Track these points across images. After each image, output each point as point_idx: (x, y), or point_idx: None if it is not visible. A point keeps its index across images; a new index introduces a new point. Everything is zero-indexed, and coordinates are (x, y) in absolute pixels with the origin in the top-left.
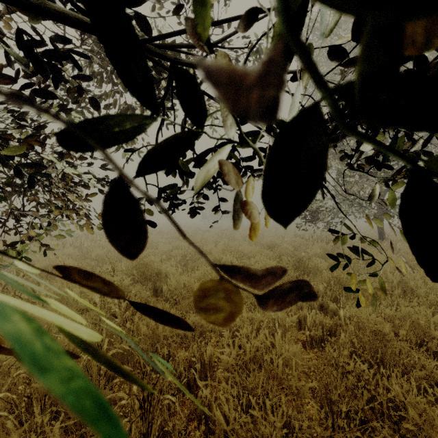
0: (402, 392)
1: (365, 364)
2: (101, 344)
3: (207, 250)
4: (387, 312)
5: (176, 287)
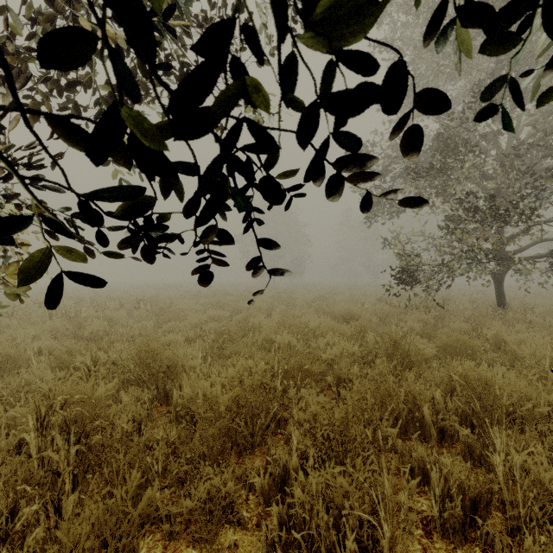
0: None
1: None
2: None
3: (255, 323)
4: None
5: (192, 398)
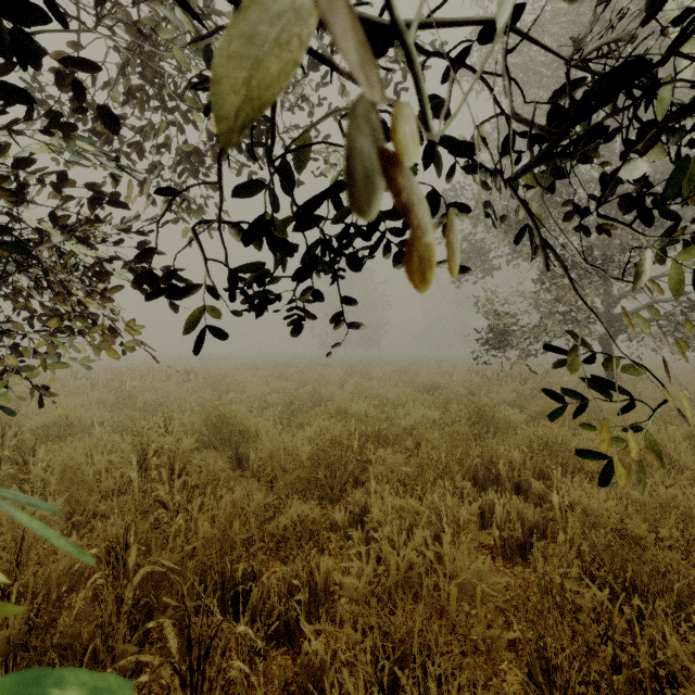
0: (688, 651)
1: (604, 591)
2: (125, 556)
3: (327, 394)
4: (635, 497)
5: (271, 454)
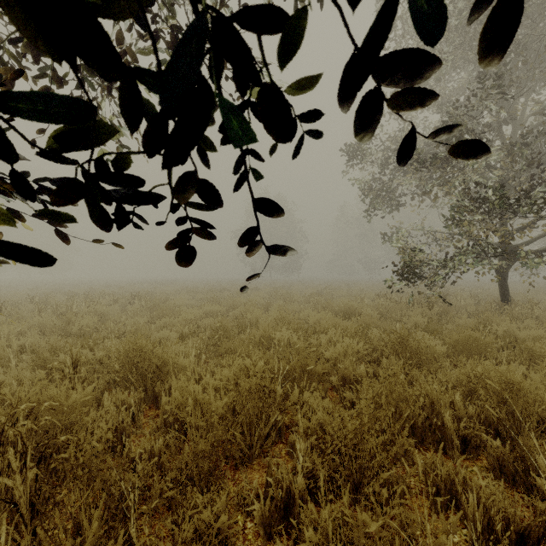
0: None
1: None
2: None
3: (253, 318)
4: None
5: (181, 404)
